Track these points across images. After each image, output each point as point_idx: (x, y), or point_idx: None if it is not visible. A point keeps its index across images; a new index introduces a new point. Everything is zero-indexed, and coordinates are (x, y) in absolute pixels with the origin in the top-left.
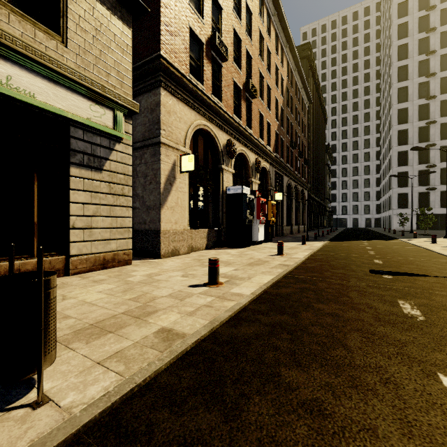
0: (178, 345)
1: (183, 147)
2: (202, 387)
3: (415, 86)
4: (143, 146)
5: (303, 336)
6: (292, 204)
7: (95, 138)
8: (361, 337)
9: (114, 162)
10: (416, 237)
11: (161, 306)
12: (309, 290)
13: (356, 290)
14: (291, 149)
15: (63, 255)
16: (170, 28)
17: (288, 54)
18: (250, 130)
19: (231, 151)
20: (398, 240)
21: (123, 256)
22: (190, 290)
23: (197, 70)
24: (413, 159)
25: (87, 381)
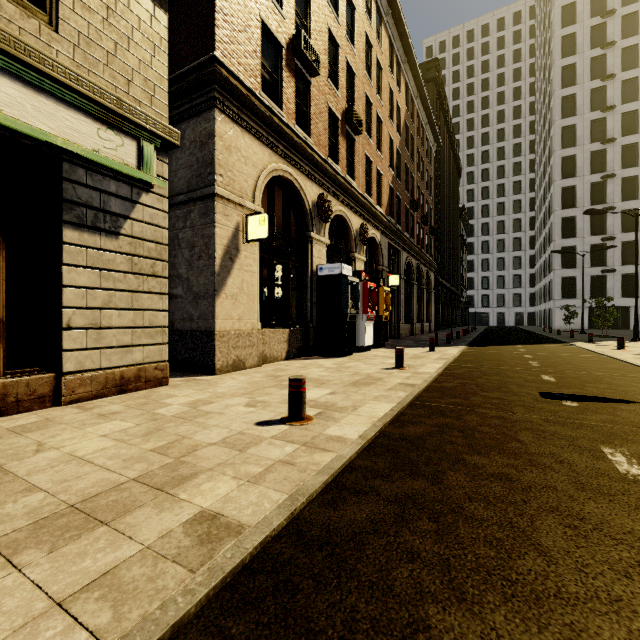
0: (227, 553)
1: (251, 202)
2: None
3: (586, 125)
4: (188, 200)
5: (458, 526)
6: (413, 292)
7: (106, 183)
8: (562, 526)
9: (138, 222)
10: (592, 340)
11: (206, 463)
12: (453, 430)
13: (528, 428)
14: (412, 211)
15: (50, 373)
16: (231, 19)
17: (408, 74)
18: (352, 181)
19: (324, 211)
20: (567, 344)
21: (154, 372)
22: (258, 431)
23: (273, 86)
24: (584, 228)
25: None
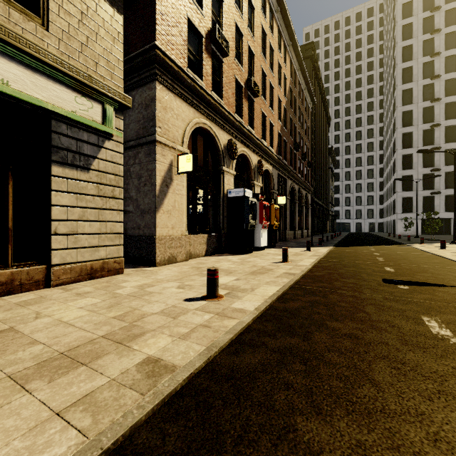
0: (165, 383)
1: (180, 146)
2: (193, 451)
3: (419, 89)
4: (137, 144)
5: (320, 368)
6: (296, 208)
7: (81, 134)
8: (390, 368)
9: (103, 161)
10: (423, 242)
11: (150, 326)
12: (320, 304)
13: (372, 303)
14: (294, 151)
15: (43, 265)
16: (167, 18)
17: (292, 53)
18: (252, 130)
19: (232, 151)
20: (405, 245)
21: (113, 265)
22: (185, 305)
23: (196, 64)
24: (418, 163)
25: (36, 446)
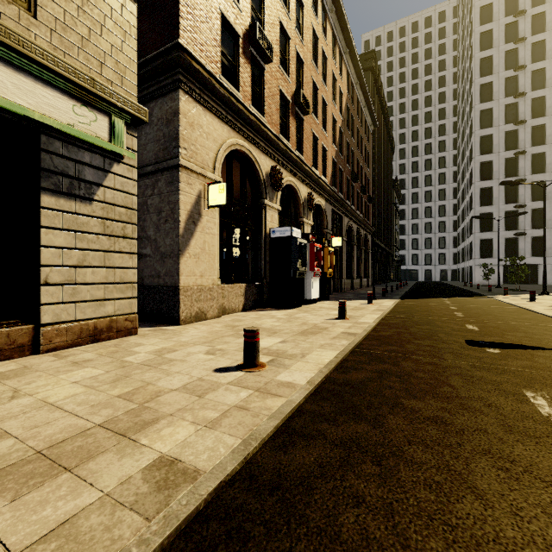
0: (182, 500)
1: (211, 173)
2: None
3: (501, 109)
4: (156, 170)
5: (400, 470)
6: (354, 252)
7: (81, 154)
8: (495, 469)
9: (110, 190)
10: (507, 294)
11: (167, 409)
12: (391, 375)
13: (458, 373)
14: (352, 182)
15: (29, 324)
16: (194, 11)
17: (349, 63)
18: (301, 155)
19: (277, 181)
20: (486, 297)
21: (124, 323)
22: (216, 377)
23: (231, 71)
24: (499, 198)
25: None
